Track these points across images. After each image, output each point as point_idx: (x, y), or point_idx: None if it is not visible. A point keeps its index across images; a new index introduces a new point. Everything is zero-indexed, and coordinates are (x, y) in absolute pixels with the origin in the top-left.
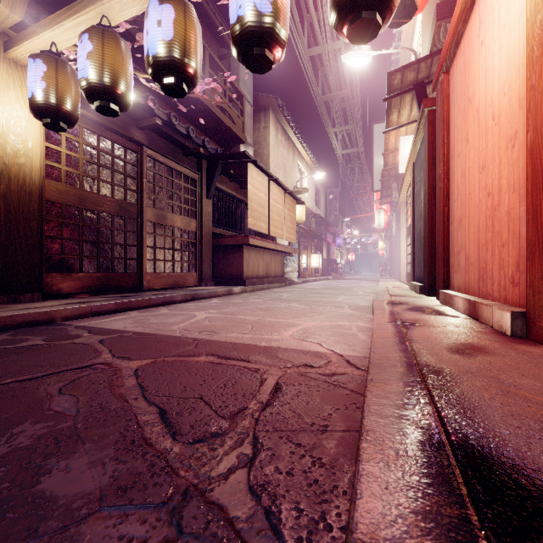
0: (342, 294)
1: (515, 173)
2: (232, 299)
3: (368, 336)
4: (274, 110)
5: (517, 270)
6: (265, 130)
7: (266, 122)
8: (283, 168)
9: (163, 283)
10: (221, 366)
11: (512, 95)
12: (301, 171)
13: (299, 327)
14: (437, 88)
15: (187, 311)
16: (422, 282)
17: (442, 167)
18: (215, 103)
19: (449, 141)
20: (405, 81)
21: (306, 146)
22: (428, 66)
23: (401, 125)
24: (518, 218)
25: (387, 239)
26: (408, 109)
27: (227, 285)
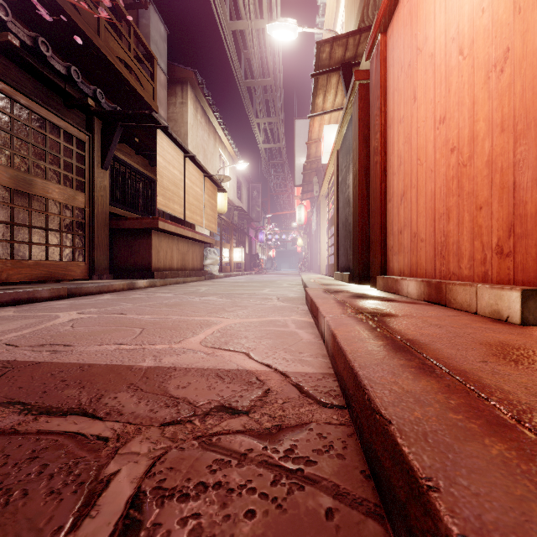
0: (267, 287)
1: (505, 106)
2: (133, 294)
3: (313, 334)
4: (193, 86)
5: (509, 235)
6: (182, 106)
7: (184, 98)
8: (203, 153)
9: (27, 275)
10: (6, 441)
11: (498, 5)
12: (223, 161)
13: (216, 326)
14: (371, 55)
15: (48, 312)
16: (349, 270)
17: (379, 138)
18: (114, 52)
19: (386, 109)
20: (334, 57)
21: (228, 134)
22: (356, 44)
23: (326, 112)
24: (513, 164)
25: (305, 236)
26: (333, 93)
27: (131, 278)
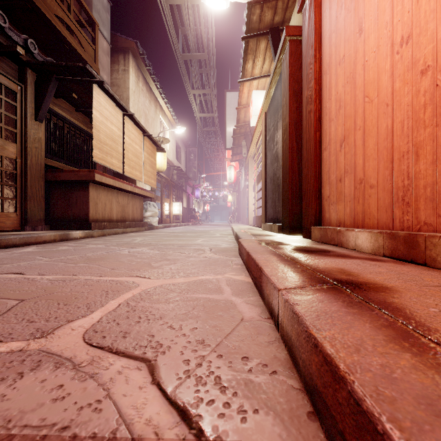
0: (201, 236)
1: None
2: (62, 245)
3: (257, 307)
4: (134, 56)
5: None
6: (124, 73)
7: (126, 65)
8: (145, 117)
9: None
10: None
11: None
12: (164, 126)
13: (128, 293)
14: (304, 5)
15: None
16: (277, 221)
17: (313, 86)
18: (52, 10)
19: (321, 56)
20: (263, 20)
21: (168, 103)
22: (284, 8)
23: (254, 78)
24: None
25: (234, 193)
26: (262, 59)
27: (67, 229)
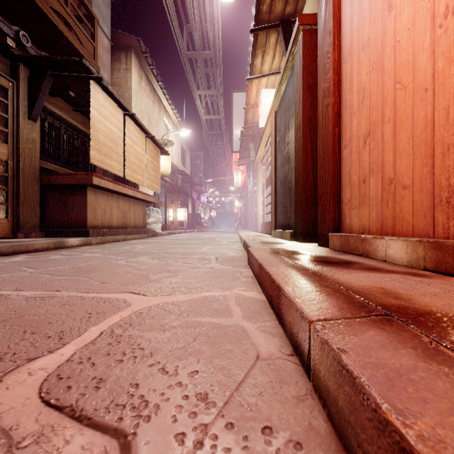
0: (206, 244)
1: None
2: (55, 254)
3: (275, 337)
4: (137, 54)
5: None
6: (126, 72)
7: (128, 64)
8: (148, 118)
9: None
10: None
11: None
12: (168, 129)
13: (115, 316)
14: None
15: None
16: (288, 228)
17: (332, 77)
18: (47, 2)
19: (340, 43)
20: (274, 11)
21: (172, 104)
22: None
23: (264, 75)
24: None
25: (241, 199)
26: (271, 54)
27: (64, 236)
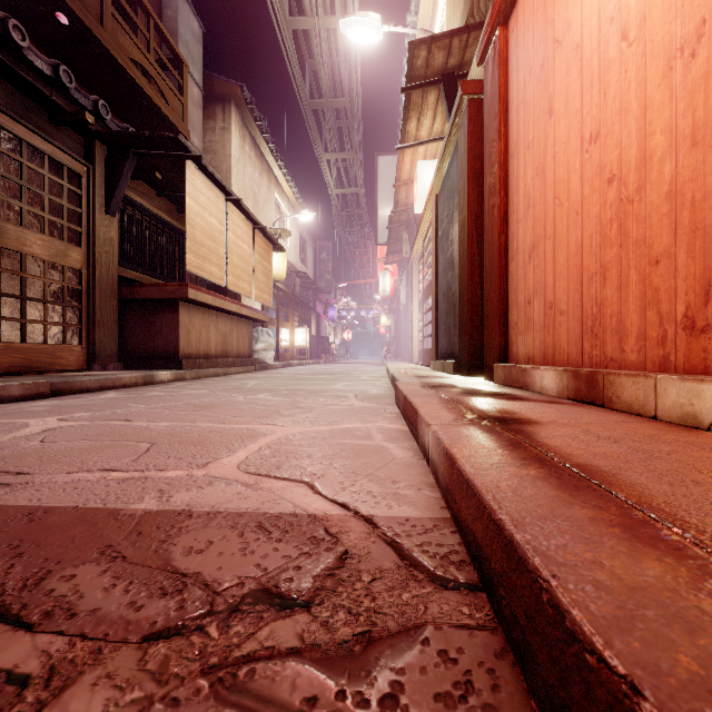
0: (340, 380)
1: (699, 107)
2: (150, 390)
3: (411, 450)
4: (238, 106)
5: (706, 300)
6: (223, 132)
7: (226, 121)
8: (254, 198)
9: None
10: None
11: None
12: (281, 210)
13: (265, 439)
14: (486, 57)
15: (13, 418)
16: (452, 357)
17: (497, 172)
18: (125, 52)
19: (507, 132)
20: (432, 64)
21: (288, 174)
22: (463, 47)
23: (420, 143)
24: (711, 193)
25: (391, 313)
26: (431, 116)
27: (149, 369)
